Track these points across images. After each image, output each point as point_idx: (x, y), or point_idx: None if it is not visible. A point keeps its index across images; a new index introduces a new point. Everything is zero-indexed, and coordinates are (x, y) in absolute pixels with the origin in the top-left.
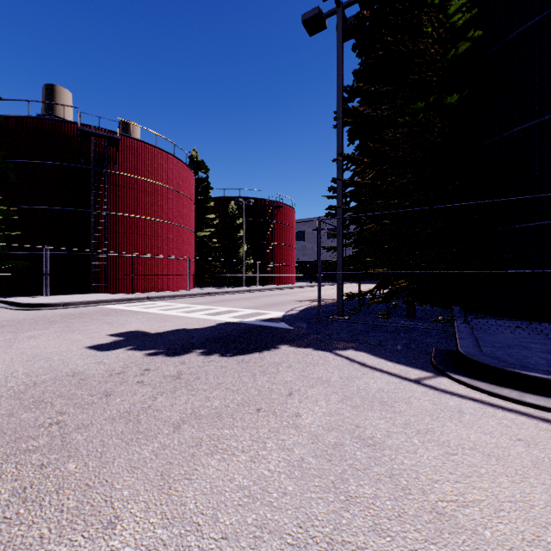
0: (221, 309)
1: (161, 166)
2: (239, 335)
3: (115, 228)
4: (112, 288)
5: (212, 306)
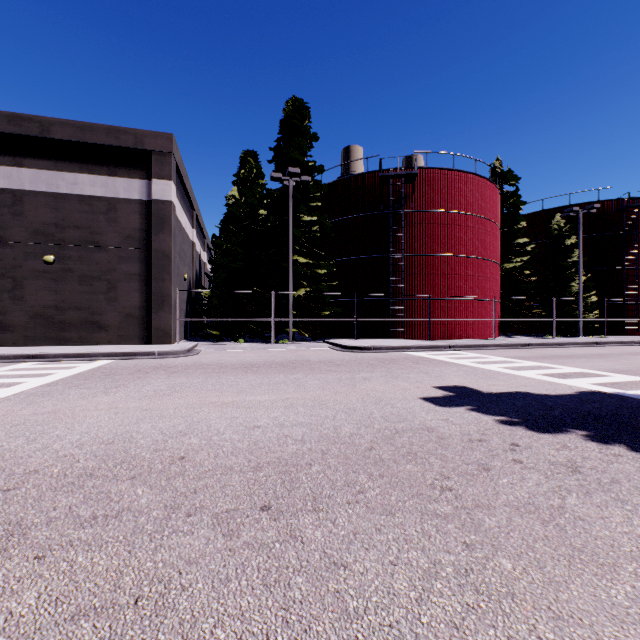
0: (565, 369)
1: (459, 191)
2: (639, 418)
3: (411, 270)
4: (408, 334)
5: (544, 363)
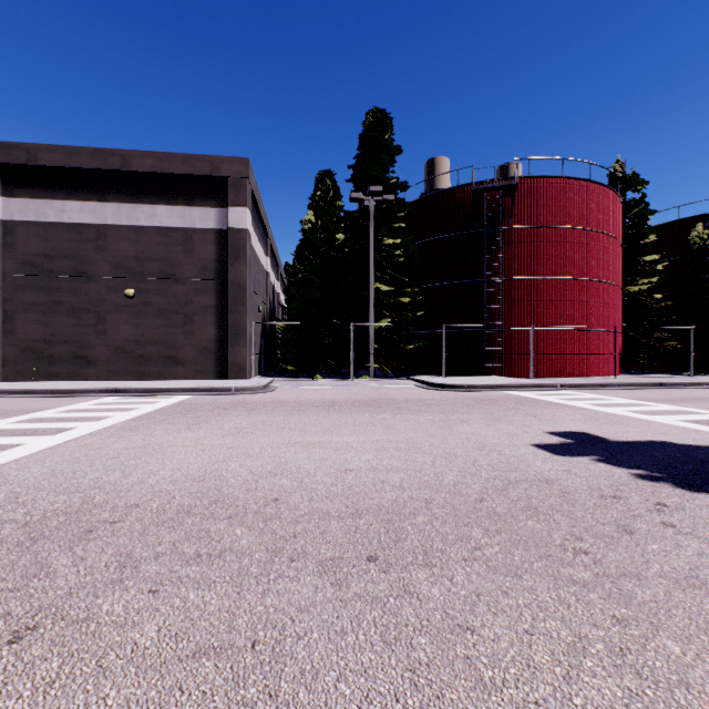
0: None
1: (569, 202)
2: None
3: (510, 296)
4: (506, 370)
5: (685, 406)
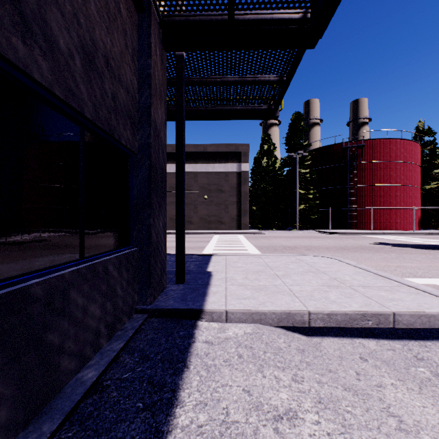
0: (433, 240)
1: (390, 149)
2: (434, 247)
3: (360, 194)
4: (358, 227)
5: (428, 239)
